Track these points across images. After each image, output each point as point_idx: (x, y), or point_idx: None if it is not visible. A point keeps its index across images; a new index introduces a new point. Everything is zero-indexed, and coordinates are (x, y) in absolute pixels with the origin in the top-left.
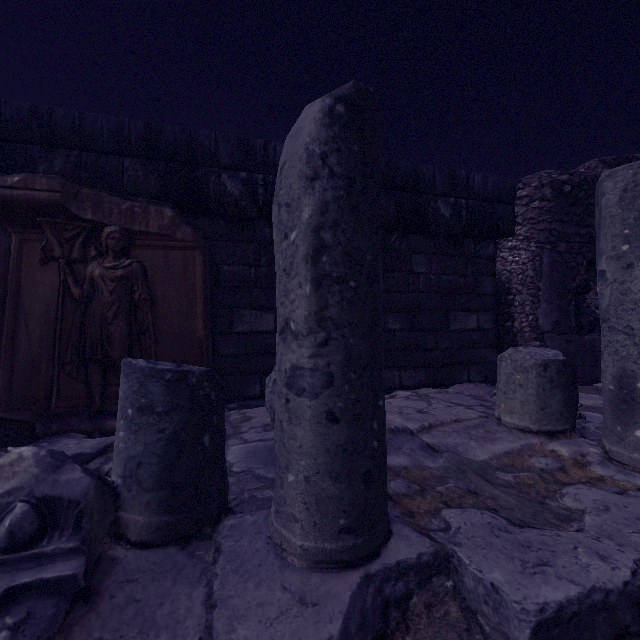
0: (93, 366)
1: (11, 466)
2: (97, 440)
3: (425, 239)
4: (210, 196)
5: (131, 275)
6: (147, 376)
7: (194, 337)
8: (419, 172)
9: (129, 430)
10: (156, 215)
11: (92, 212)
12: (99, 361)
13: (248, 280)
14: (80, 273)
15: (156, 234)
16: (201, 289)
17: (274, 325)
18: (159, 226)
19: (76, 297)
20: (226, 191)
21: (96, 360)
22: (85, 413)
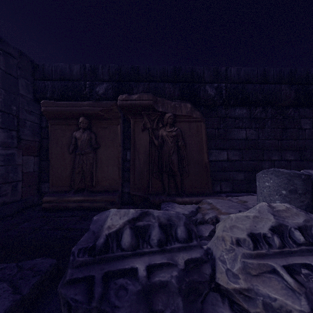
0: (165, 174)
1: (289, 210)
2: (189, 205)
3: (309, 110)
4: (200, 96)
5: (177, 134)
6: (292, 176)
7: (203, 162)
8: (308, 73)
9: (284, 200)
10: (184, 107)
11: (161, 108)
12: (167, 172)
13: (214, 135)
14: (156, 134)
15: (185, 115)
16: (205, 140)
17: (226, 157)
18: (186, 112)
19: (156, 144)
20: (208, 93)
21: (167, 171)
22: (165, 194)
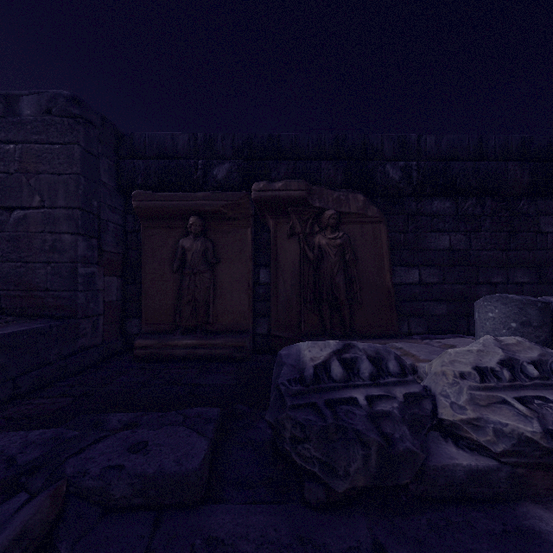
0: (326, 304)
1: (521, 344)
2: None
3: (552, 202)
4: (377, 182)
5: (344, 243)
6: (525, 304)
7: (384, 286)
8: (552, 143)
9: (514, 335)
10: (353, 200)
11: (318, 201)
12: (329, 301)
13: (398, 244)
14: (310, 243)
15: (355, 213)
16: (387, 251)
17: (418, 278)
18: (357, 208)
19: (310, 259)
20: (389, 177)
21: (328, 300)
22: (327, 335)
